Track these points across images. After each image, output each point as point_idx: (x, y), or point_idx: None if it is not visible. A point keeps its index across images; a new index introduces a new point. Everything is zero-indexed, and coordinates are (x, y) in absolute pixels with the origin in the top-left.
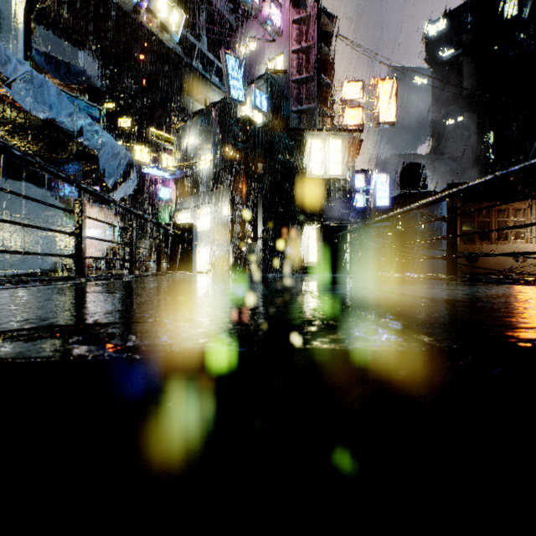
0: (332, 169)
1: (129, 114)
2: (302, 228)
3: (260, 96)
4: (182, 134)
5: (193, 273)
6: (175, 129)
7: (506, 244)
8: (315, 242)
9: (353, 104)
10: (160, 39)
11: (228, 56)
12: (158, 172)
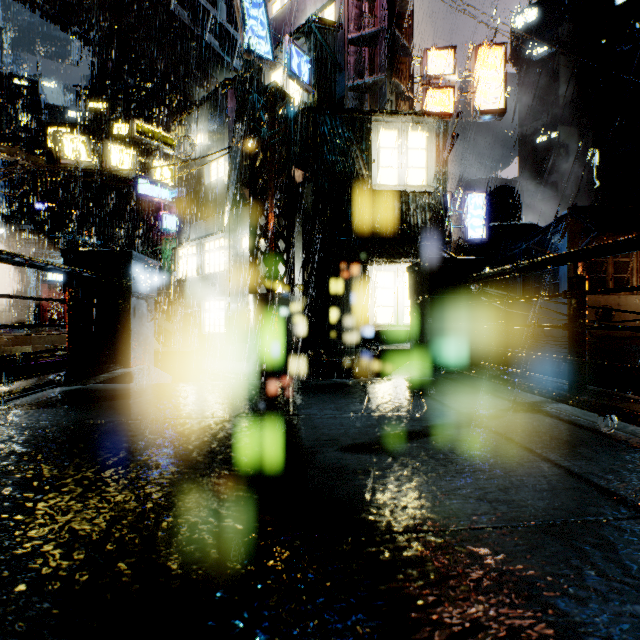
0: (412, 177)
1: (125, 117)
2: (366, 269)
3: (297, 57)
4: (184, 131)
5: (120, 373)
6: (175, 124)
7: None
8: (386, 292)
9: (440, 83)
10: None
11: None
12: (162, 195)
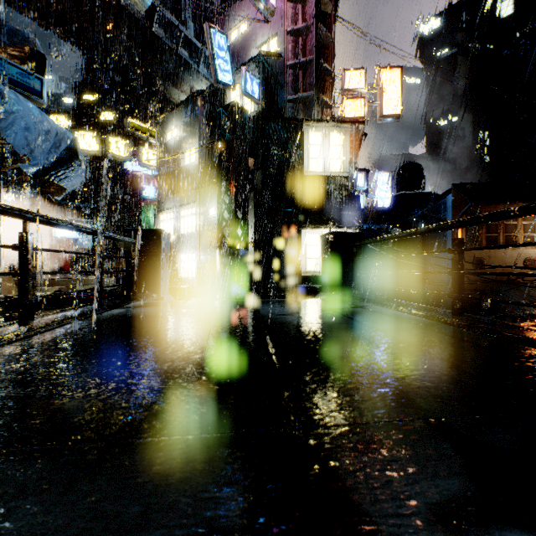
0: (333, 165)
1: (111, 107)
2: (299, 232)
3: (251, 81)
4: (164, 126)
5: (159, 297)
6: (157, 120)
7: (515, 249)
8: (314, 248)
9: (354, 94)
10: (141, 21)
11: (213, 31)
12: (142, 169)
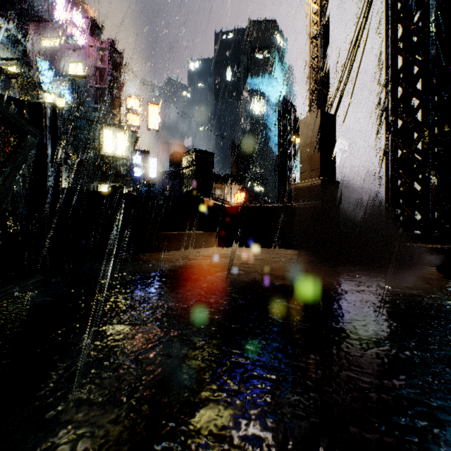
0: (119, 151)
1: None
2: (98, 186)
3: (64, 91)
4: None
5: None
6: None
7: None
8: None
9: (133, 112)
10: None
11: (38, 59)
12: None
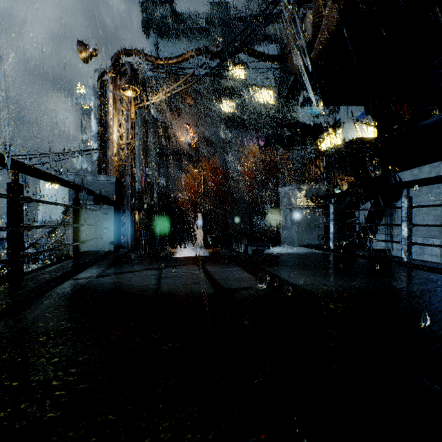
0: None
1: None
2: None
3: None
4: None
5: None
6: None
7: None
8: None
9: None
10: None
11: None
12: None
